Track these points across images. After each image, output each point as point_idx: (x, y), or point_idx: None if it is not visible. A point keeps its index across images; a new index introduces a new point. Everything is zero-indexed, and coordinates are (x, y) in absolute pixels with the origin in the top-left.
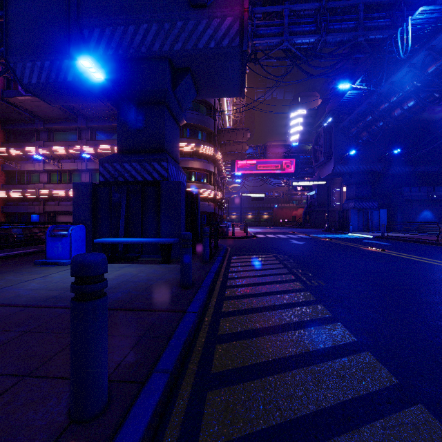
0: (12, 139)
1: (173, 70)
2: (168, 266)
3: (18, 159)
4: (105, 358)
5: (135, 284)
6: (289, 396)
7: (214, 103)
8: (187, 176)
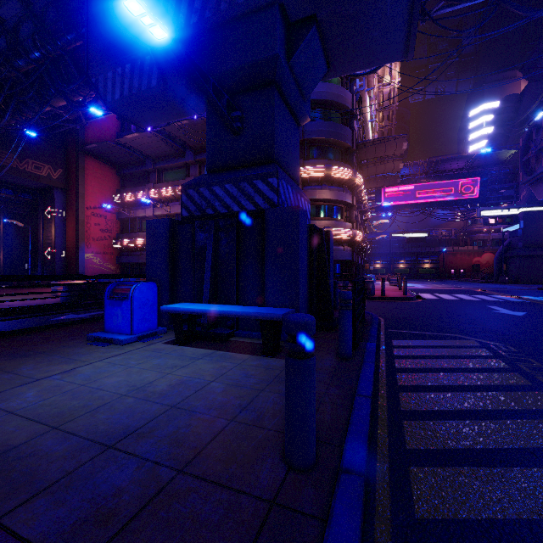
0: (126, 185)
1: (288, 28)
2: (272, 362)
3: (131, 206)
4: None
5: (187, 423)
6: None
7: (352, 106)
8: (313, 211)
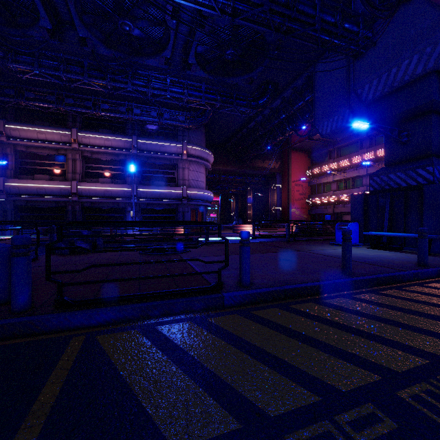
0: (313, 163)
1: None
2: None
3: (317, 176)
4: (351, 260)
5: (384, 259)
6: (435, 300)
7: None
8: None
